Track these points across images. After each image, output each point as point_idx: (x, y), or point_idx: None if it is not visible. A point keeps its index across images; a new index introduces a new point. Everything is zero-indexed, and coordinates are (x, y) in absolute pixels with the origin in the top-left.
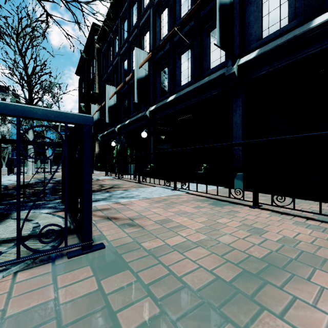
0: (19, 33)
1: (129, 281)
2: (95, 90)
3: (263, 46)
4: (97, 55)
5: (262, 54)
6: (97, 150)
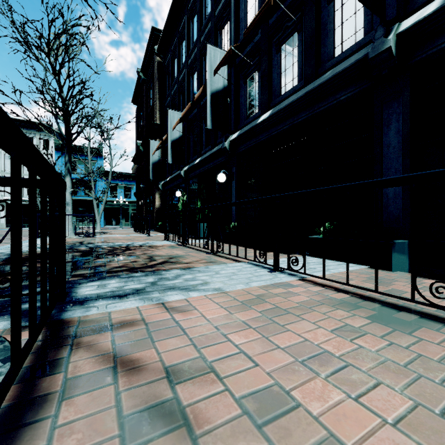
0: (50, 42)
1: None
2: (155, 121)
3: None
4: (158, 72)
5: None
6: (158, 204)
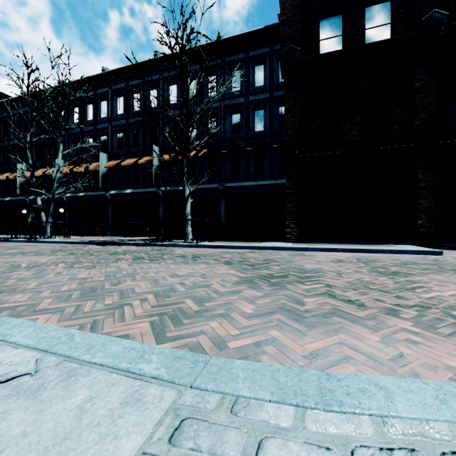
0: None
1: (78, 239)
2: None
3: (118, 188)
4: None
5: (116, 193)
6: None
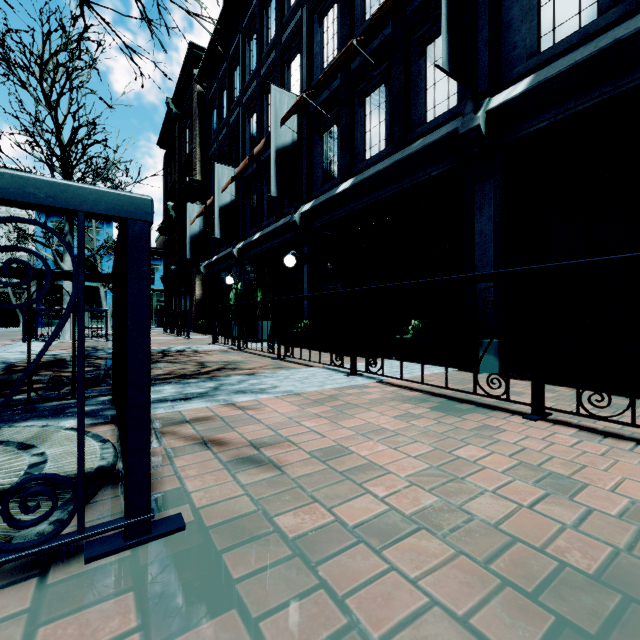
0: (44, 62)
1: None
2: (194, 175)
3: (541, 69)
4: (199, 107)
5: (540, 85)
6: (199, 294)
